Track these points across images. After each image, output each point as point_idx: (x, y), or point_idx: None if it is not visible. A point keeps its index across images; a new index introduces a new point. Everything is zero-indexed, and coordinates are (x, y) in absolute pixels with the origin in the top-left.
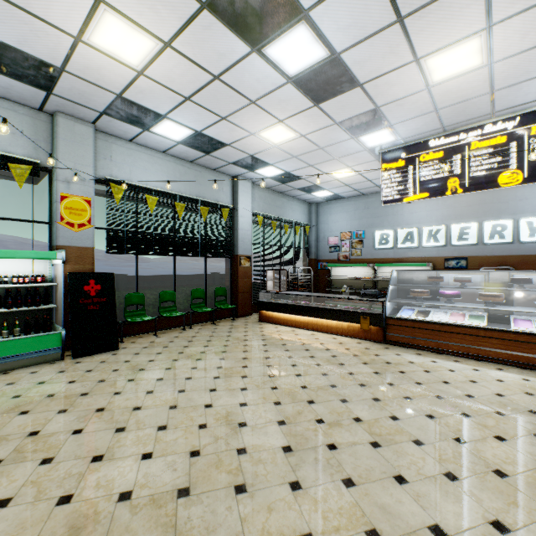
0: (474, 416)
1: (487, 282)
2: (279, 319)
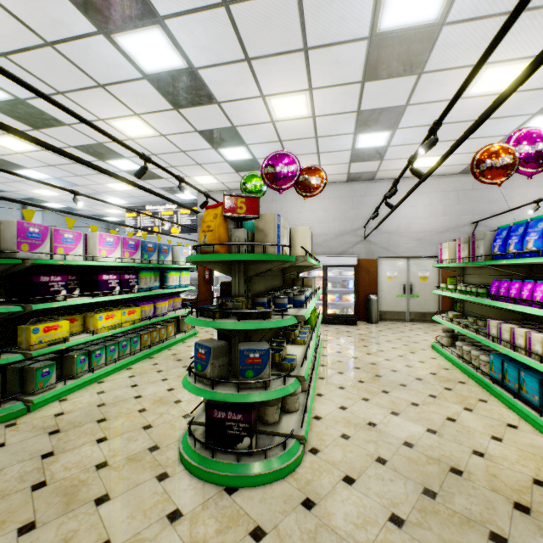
0: None
1: None
2: None
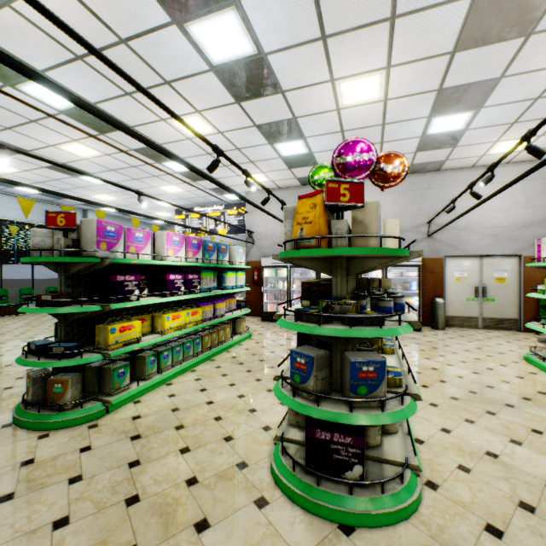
0: None
1: None
2: None
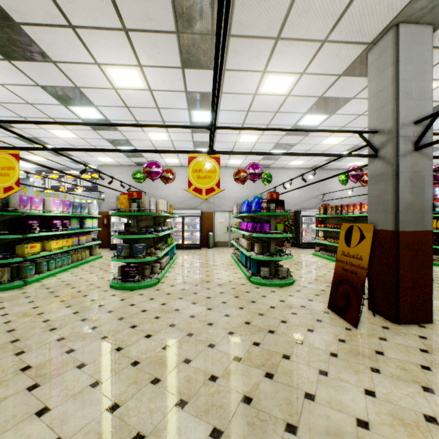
0: None
1: None
2: None
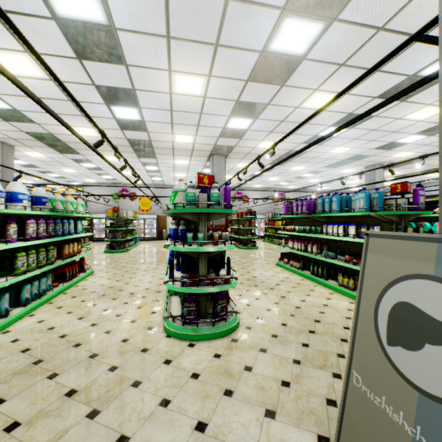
0: None
1: None
2: None
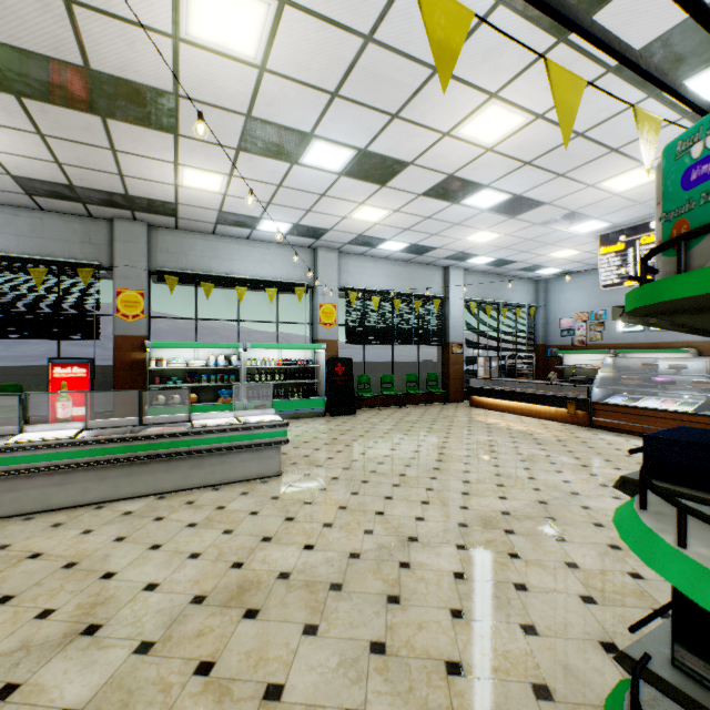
0: (613, 462)
1: (708, 370)
2: (489, 404)
